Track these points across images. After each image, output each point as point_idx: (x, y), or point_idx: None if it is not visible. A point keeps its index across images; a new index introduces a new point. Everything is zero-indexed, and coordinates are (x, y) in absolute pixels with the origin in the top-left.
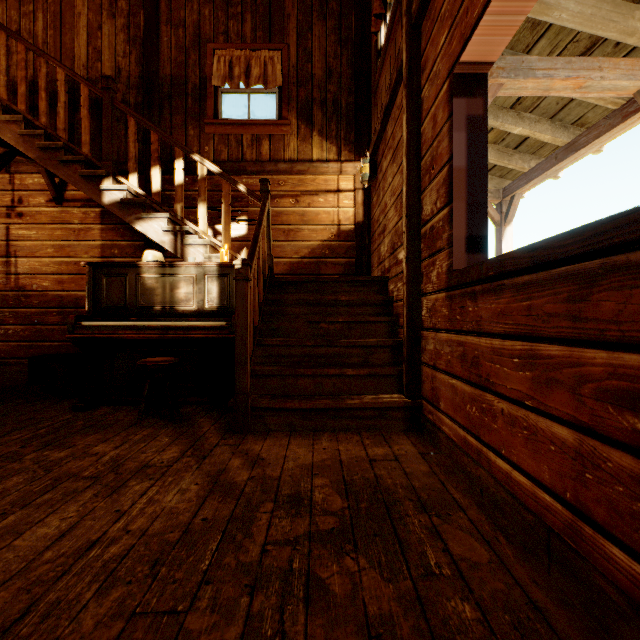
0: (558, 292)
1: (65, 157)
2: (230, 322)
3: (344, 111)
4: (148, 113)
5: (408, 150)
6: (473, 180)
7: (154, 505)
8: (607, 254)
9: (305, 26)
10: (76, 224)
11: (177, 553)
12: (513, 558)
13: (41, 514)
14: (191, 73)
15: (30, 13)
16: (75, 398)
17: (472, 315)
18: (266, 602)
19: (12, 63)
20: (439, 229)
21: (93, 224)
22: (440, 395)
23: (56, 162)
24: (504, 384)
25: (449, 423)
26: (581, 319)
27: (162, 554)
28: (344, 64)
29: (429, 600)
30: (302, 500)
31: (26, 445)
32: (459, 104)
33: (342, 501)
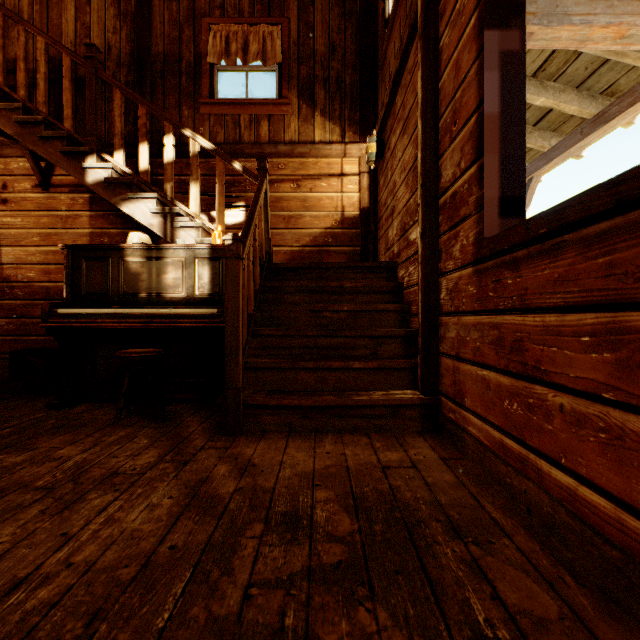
0: None
1: (45, 132)
2: (222, 310)
3: (348, 89)
4: (139, 92)
5: (424, 109)
6: (508, 129)
7: (112, 526)
8: None
9: None
10: (63, 211)
11: (127, 600)
12: (592, 611)
13: None
14: (185, 50)
15: None
16: (55, 395)
17: (512, 288)
18: None
19: None
20: (464, 193)
21: (81, 211)
22: (465, 390)
23: (35, 138)
24: (565, 372)
25: (478, 423)
26: None
27: (106, 601)
28: (348, 39)
29: None
30: (300, 520)
31: None
32: (491, 37)
33: (351, 522)
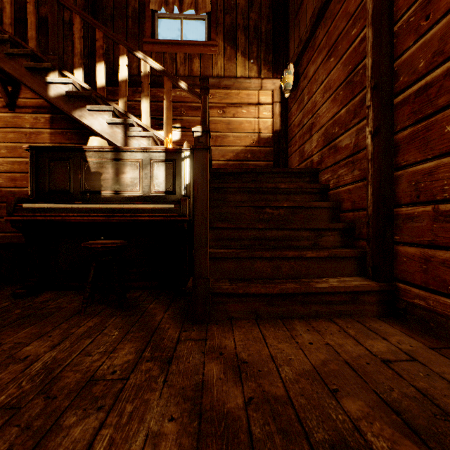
0: None
1: (11, 50)
2: (179, 205)
3: (263, 36)
4: (93, 31)
5: (379, 14)
6: None
7: None
8: None
9: None
10: (27, 128)
11: None
12: None
13: None
14: None
15: None
16: (20, 283)
17: None
18: None
19: None
20: (446, 81)
21: (43, 128)
22: (449, 277)
23: (2, 55)
24: None
25: None
26: None
27: None
28: None
29: None
30: None
31: None
32: None
33: None
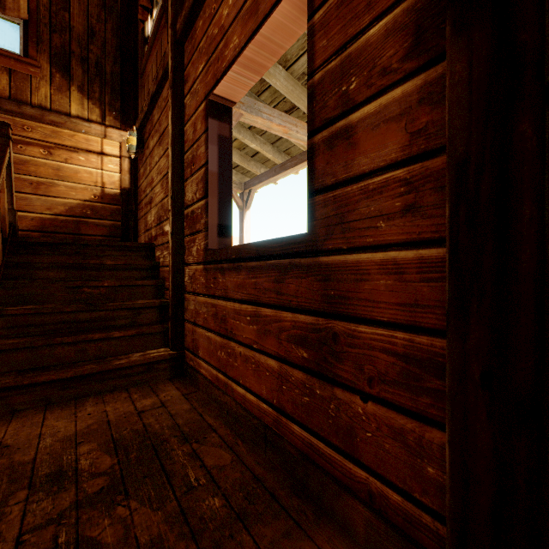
0: (270, 275)
1: None
2: None
3: (109, 77)
4: None
5: (173, 143)
6: (223, 183)
7: None
8: (292, 257)
9: None
10: None
11: None
12: (246, 453)
13: None
14: None
15: None
16: None
17: (222, 285)
18: None
19: None
20: (198, 215)
21: None
22: (199, 345)
23: None
24: (242, 334)
25: (206, 366)
26: (281, 293)
27: None
28: (109, 32)
29: (190, 508)
30: (66, 473)
31: None
32: (213, 124)
33: (112, 459)
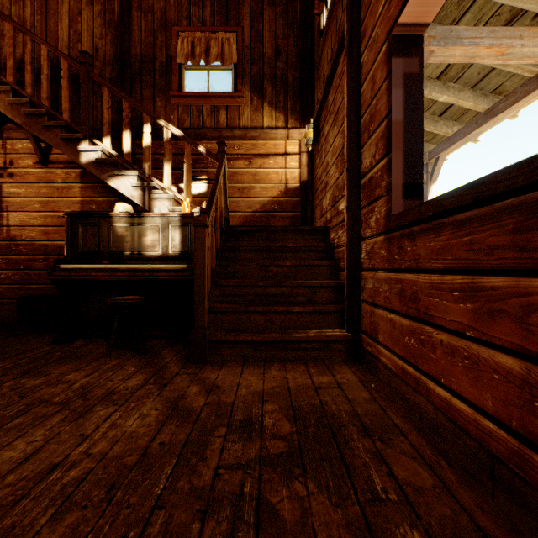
0: (502, 224)
1: (47, 122)
2: (190, 265)
3: (291, 85)
4: (121, 87)
5: (349, 110)
6: (409, 132)
7: (116, 429)
8: None
9: (257, 11)
10: (59, 183)
11: (133, 477)
12: (456, 483)
13: (10, 438)
14: (158, 52)
15: (20, 1)
16: (56, 332)
17: (410, 254)
18: (217, 528)
19: (4, 44)
20: (378, 179)
21: (74, 183)
22: (379, 329)
23: (40, 127)
24: (443, 316)
25: (387, 354)
26: (529, 249)
27: (119, 478)
28: (291, 44)
29: (378, 527)
30: (253, 425)
31: (6, 373)
32: (397, 63)
33: (290, 426)
